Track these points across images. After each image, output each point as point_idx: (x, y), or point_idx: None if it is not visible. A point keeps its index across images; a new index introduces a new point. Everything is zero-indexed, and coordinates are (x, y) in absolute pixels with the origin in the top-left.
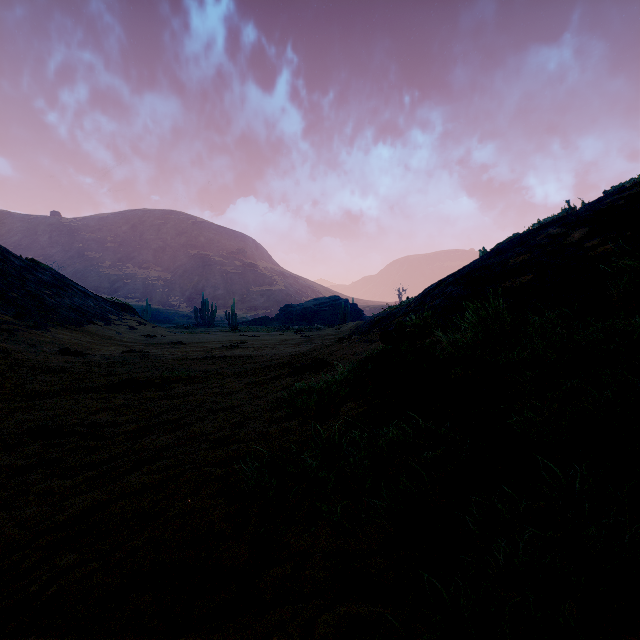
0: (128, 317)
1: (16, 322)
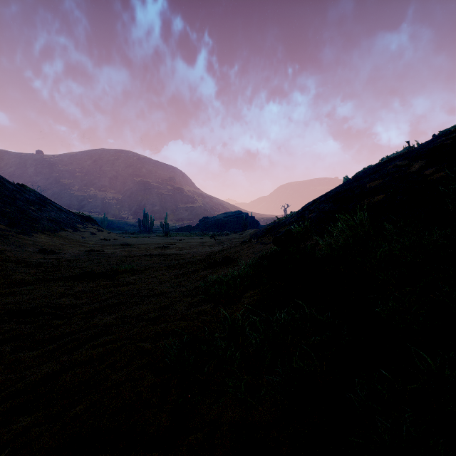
0: (90, 226)
1: (8, 229)
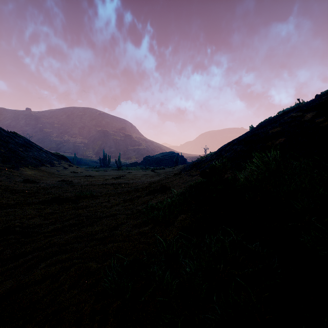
0: (64, 162)
1: (1, 165)
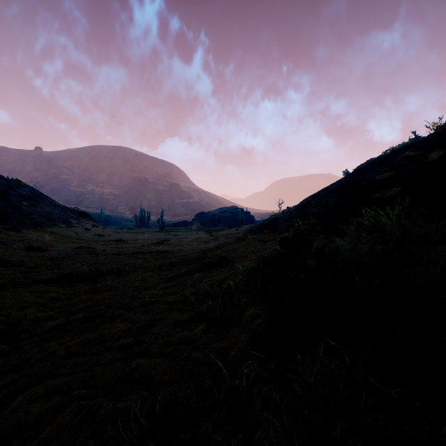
0: (85, 221)
1: None
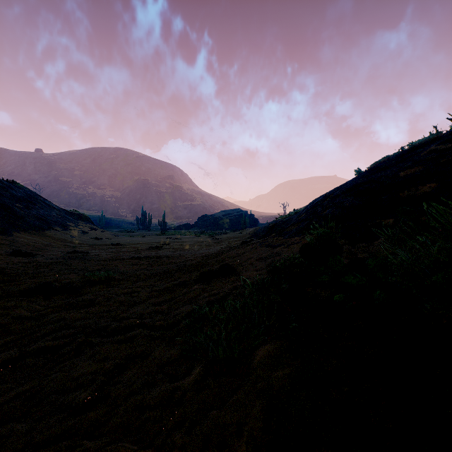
0: (83, 224)
1: None
